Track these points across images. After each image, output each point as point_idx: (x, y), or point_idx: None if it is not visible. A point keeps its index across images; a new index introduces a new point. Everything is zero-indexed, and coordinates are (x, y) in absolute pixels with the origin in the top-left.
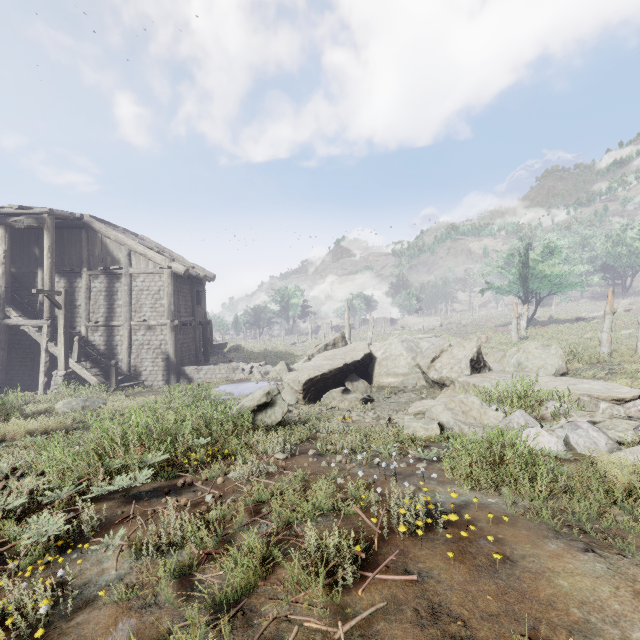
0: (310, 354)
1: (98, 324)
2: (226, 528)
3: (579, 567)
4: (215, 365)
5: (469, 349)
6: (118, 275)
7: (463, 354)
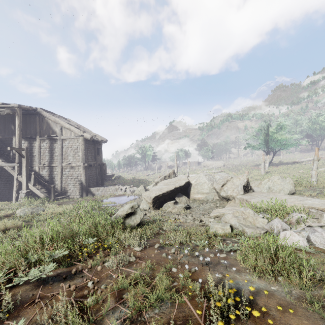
0: (156, 181)
1: (45, 165)
2: (98, 311)
3: None
4: (107, 187)
5: (242, 180)
6: (55, 139)
7: (239, 182)
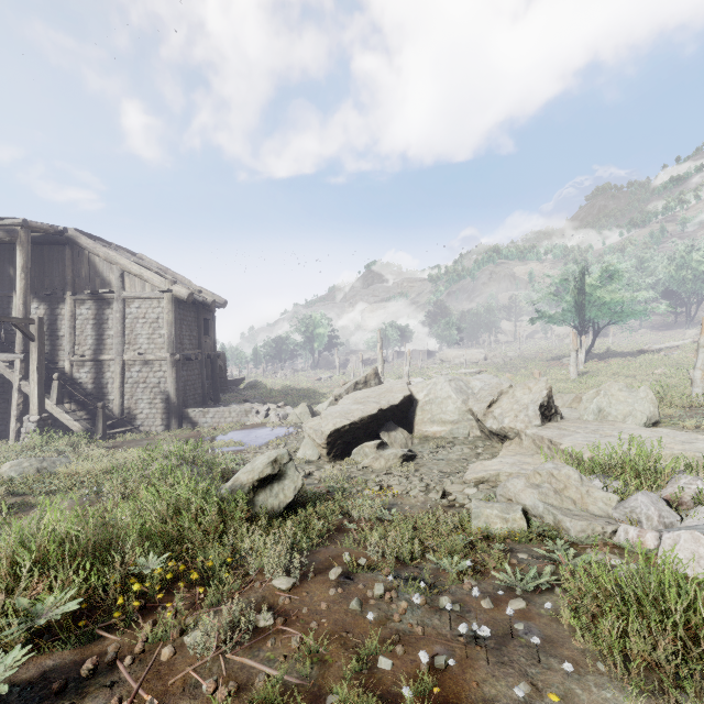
0: (337, 394)
1: (85, 358)
2: None
3: None
4: (225, 406)
5: (537, 391)
6: (109, 300)
7: (529, 398)
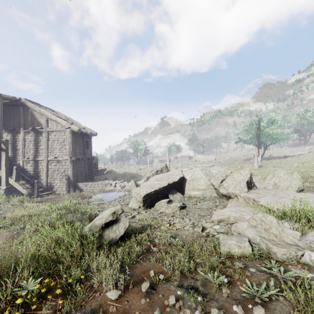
0: (148, 176)
1: (29, 159)
2: None
3: None
4: (96, 182)
5: (244, 175)
6: (41, 132)
7: (241, 178)
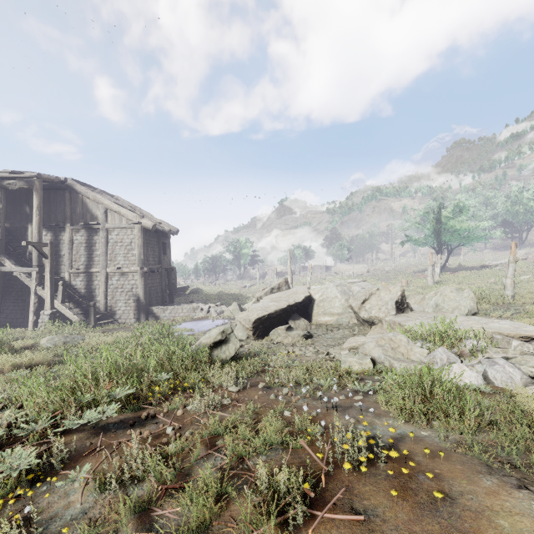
0: (258, 296)
1: (79, 271)
2: (184, 460)
3: (516, 505)
4: (178, 305)
5: (394, 292)
6: (96, 229)
7: (389, 297)
